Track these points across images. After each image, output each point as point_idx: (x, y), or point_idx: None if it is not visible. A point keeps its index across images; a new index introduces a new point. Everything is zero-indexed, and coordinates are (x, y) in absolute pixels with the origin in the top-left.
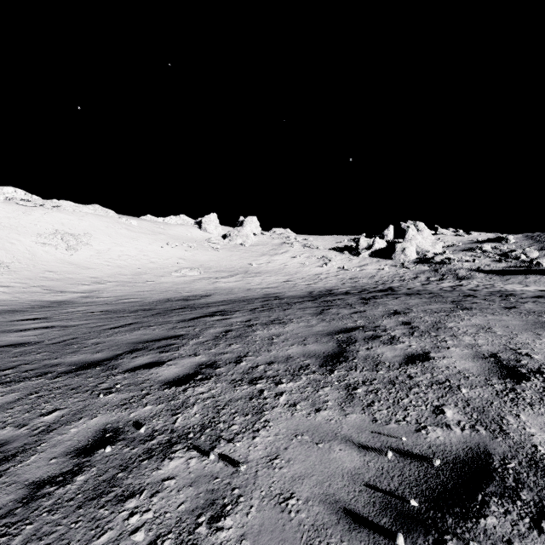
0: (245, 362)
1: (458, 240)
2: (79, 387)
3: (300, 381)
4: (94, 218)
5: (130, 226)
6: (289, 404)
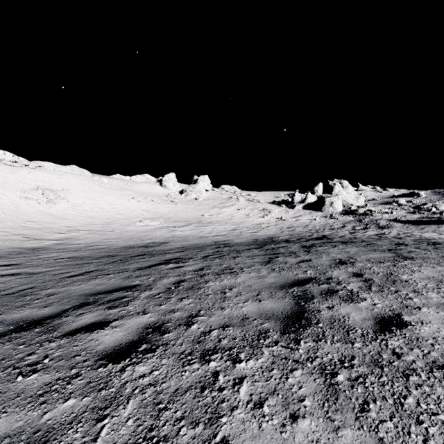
0: (197, 324)
1: (377, 195)
2: (2, 361)
3: (261, 357)
4: (71, 176)
5: (102, 183)
6: (253, 403)
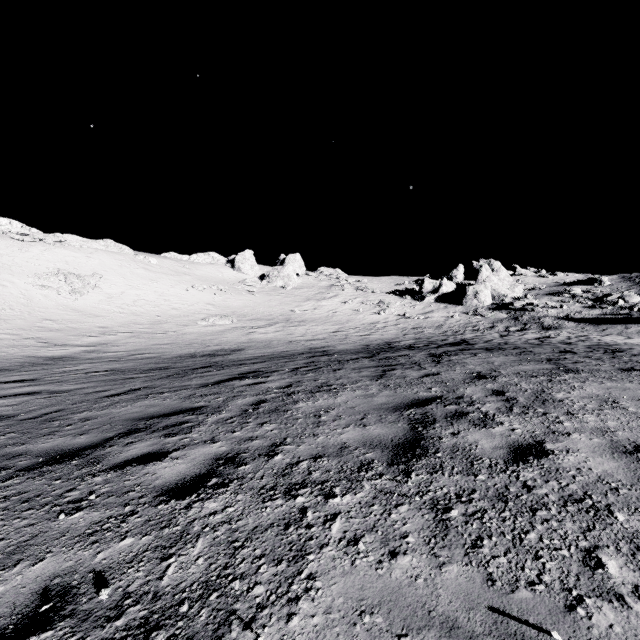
0: (281, 454)
1: (541, 282)
2: (36, 498)
3: (361, 491)
4: (105, 255)
5: (149, 265)
6: (346, 540)
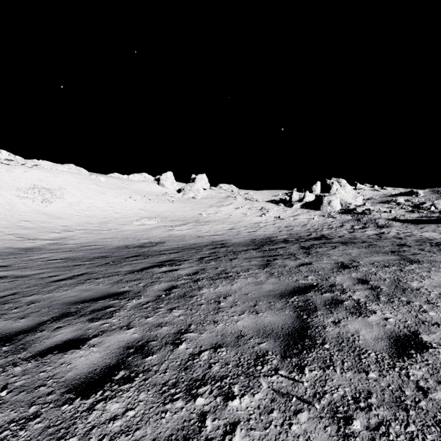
0: (185, 343)
1: (375, 194)
2: None
3: (259, 391)
4: (68, 175)
5: (99, 182)
6: None
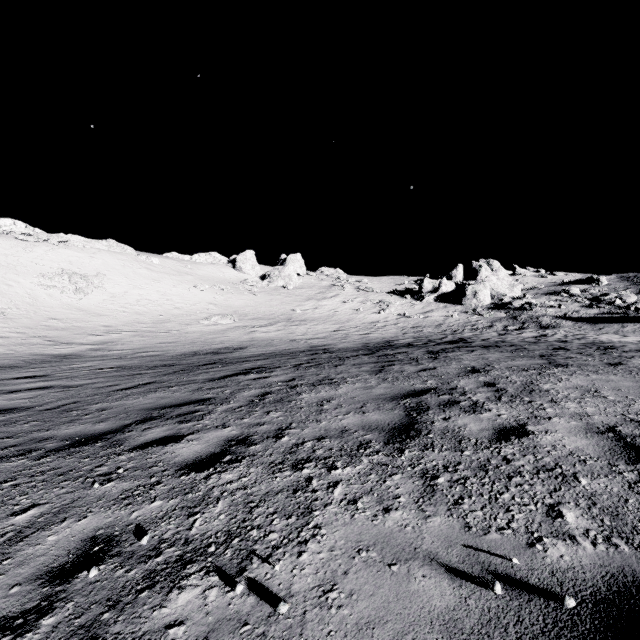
0: (288, 437)
1: (540, 282)
2: (69, 472)
3: (360, 464)
4: (108, 255)
5: (151, 265)
6: (347, 501)
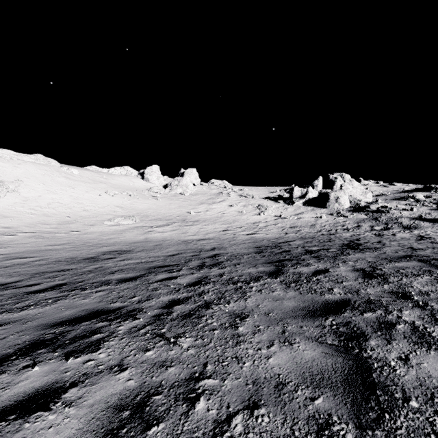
0: None
1: (384, 190)
2: None
3: None
4: (31, 166)
5: (71, 174)
6: None
